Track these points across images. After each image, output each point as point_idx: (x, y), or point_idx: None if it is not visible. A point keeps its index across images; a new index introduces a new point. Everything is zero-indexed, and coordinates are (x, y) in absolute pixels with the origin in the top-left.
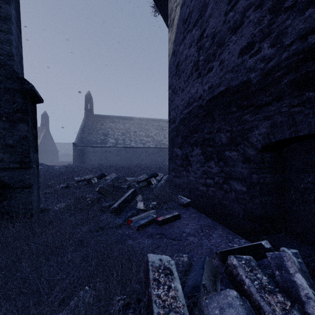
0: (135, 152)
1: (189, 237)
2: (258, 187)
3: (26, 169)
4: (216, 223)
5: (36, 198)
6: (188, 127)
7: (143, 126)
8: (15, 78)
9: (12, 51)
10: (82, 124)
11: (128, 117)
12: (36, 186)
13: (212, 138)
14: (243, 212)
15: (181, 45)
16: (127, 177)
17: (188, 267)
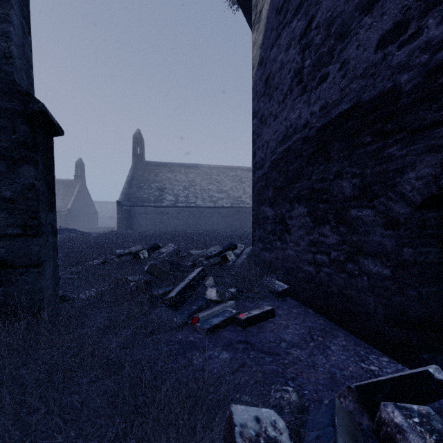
0: (203, 213)
1: (292, 350)
2: (414, 270)
3: (33, 237)
4: (333, 325)
5: (50, 282)
6: (285, 173)
7: (214, 177)
8: (15, 92)
9: (11, 51)
10: (130, 175)
11: (193, 165)
12: (50, 264)
13: (327, 188)
14: (385, 311)
15: (274, 48)
16: (191, 249)
17: (299, 414)
